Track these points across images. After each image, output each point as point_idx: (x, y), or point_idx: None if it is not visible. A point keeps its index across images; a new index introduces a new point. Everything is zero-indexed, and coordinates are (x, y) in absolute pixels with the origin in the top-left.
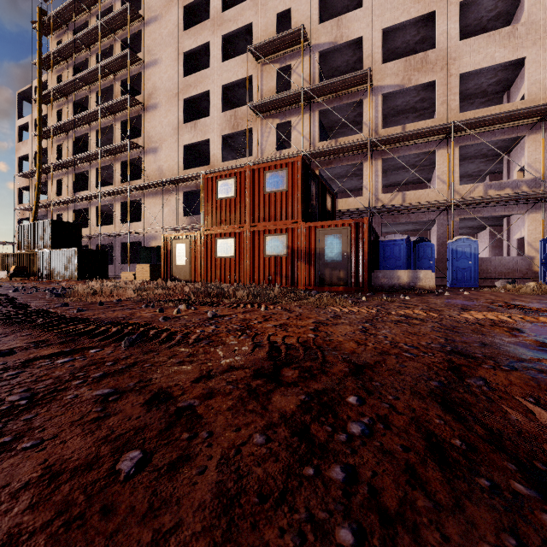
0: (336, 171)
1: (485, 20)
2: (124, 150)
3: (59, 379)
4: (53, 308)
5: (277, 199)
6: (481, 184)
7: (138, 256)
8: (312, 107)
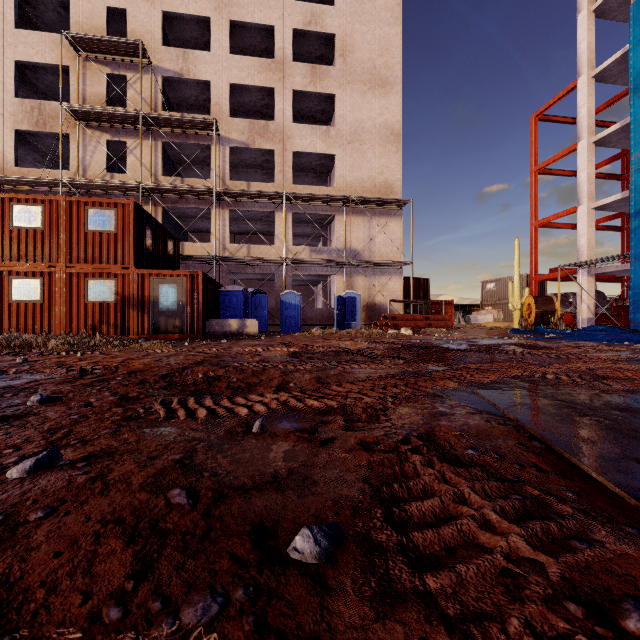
0: (184, 210)
1: (314, 111)
2: None
3: None
4: None
5: (103, 240)
6: (308, 247)
7: None
8: (154, 134)
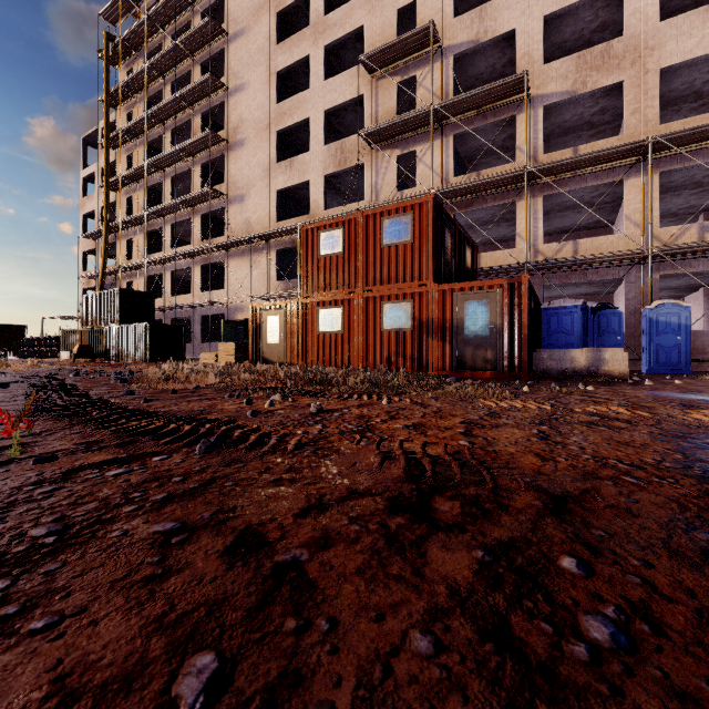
0: (477, 215)
1: None
2: (204, 201)
3: (106, 503)
4: (116, 396)
5: (399, 254)
6: (694, 224)
7: (220, 333)
8: (444, 130)
